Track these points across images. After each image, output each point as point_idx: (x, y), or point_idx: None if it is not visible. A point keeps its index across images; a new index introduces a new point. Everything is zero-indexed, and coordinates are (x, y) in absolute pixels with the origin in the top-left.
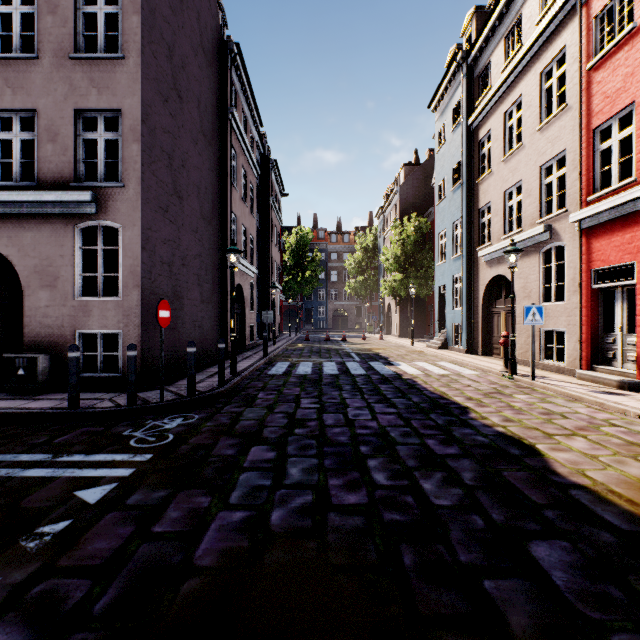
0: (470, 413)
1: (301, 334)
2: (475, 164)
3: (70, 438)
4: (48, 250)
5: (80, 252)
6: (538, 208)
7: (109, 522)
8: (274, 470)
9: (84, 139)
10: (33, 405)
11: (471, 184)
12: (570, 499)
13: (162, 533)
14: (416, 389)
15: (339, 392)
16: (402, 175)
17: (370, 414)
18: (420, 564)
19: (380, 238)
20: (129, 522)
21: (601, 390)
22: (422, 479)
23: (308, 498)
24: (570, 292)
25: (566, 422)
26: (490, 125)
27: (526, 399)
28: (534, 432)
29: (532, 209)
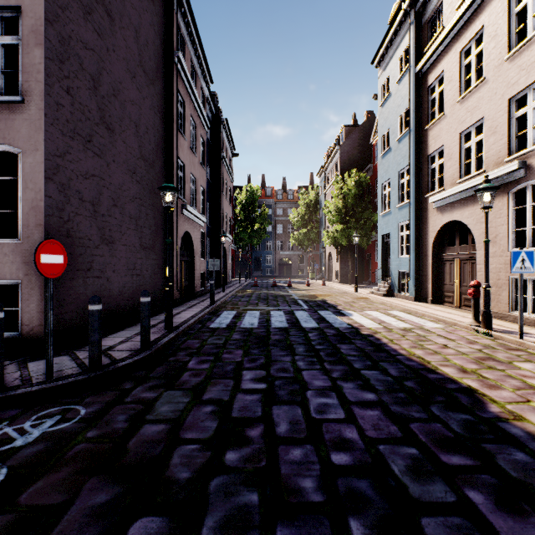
0: (487, 403)
1: (250, 280)
2: (423, 110)
3: None
4: None
5: None
6: (507, 145)
7: None
8: None
9: None
10: None
11: (419, 131)
12: None
13: None
14: (385, 352)
15: (291, 358)
16: (342, 135)
17: (341, 406)
18: None
19: (321, 194)
20: None
21: None
22: None
23: None
24: None
25: None
26: (442, 67)
27: None
28: None
29: (498, 147)
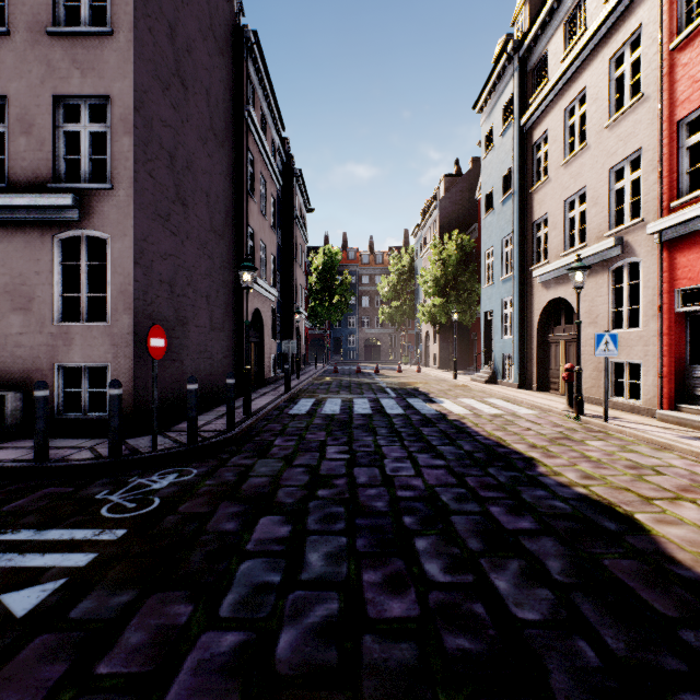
0: (538, 466)
1: (329, 366)
2: (528, 170)
3: (25, 504)
4: (21, 265)
5: (60, 268)
6: (606, 218)
7: (33, 654)
8: (287, 556)
9: (65, 131)
10: None
11: (524, 194)
12: None
13: (108, 677)
14: (466, 433)
15: (373, 437)
16: (442, 187)
17: (413, 468)
18: None
19: (417, 259)
20: (63, 654)
21: (692, 435)
22: (492, 572)
23: (333, 607)
24: (647, 317)
25: (662, 480)
26: (547, 124)
27: (602, 447)
28: (626, 495)
29: (599, 220)
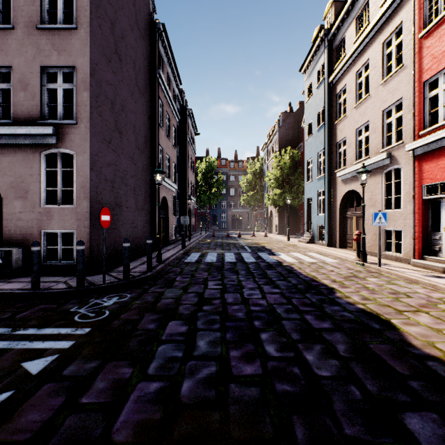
0: (336, 293)
1: (209, 232)
2: (334, 110)
3: (29, 314)
4: (21, 170)
5: (45, 172)
6: (381, 141)
7: (44, 393)
8: (186, 342)
9: (48, 88)
10: (6, 287)
11: (331, 125)
12: (428, 370)
13: (88, 404)
14: (293, 273)
15: (236, 276)
16: (280, 120)
17: (260, 294)
18: (311, 438)
19: (265, 165)
20: (61, 393)
21: (431, 274)
22: (305, 351)
23: (213, 369)
24: (406, 202)
25: (410, 300)
26: (345, 82)
27: (376, 281)
28: (387, 309)
29: (377, 142)
